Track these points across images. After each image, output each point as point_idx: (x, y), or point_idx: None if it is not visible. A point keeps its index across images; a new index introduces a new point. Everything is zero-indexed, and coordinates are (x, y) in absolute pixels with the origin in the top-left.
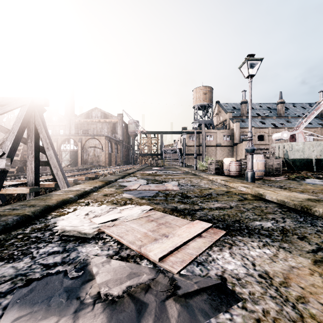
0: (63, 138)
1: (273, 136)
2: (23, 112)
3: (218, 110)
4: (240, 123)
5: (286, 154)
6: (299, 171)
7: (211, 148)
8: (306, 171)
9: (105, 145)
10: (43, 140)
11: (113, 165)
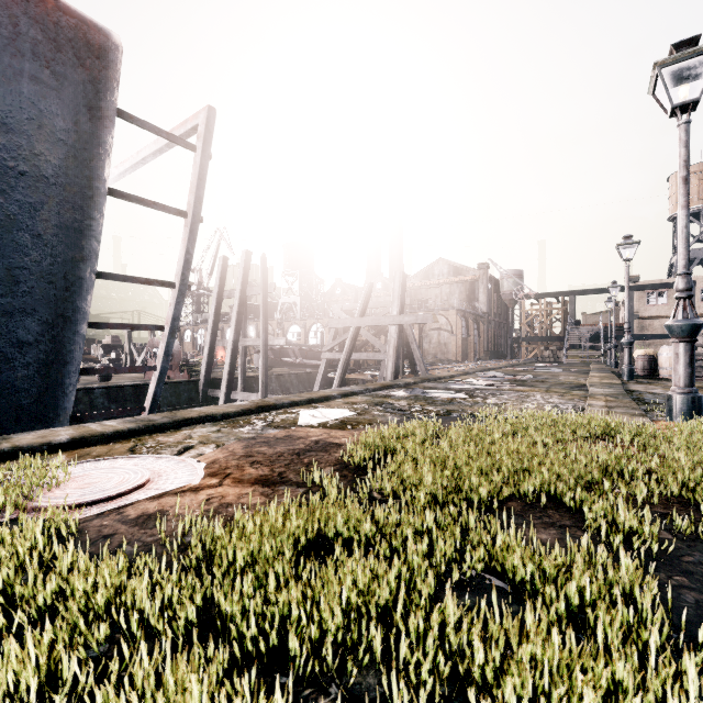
0: None
1: None
2: None
3: None
4: None
5: None
6: None
7: None
8: None
9: (456, 324)
10: (408, 336)
11: (471, 359)
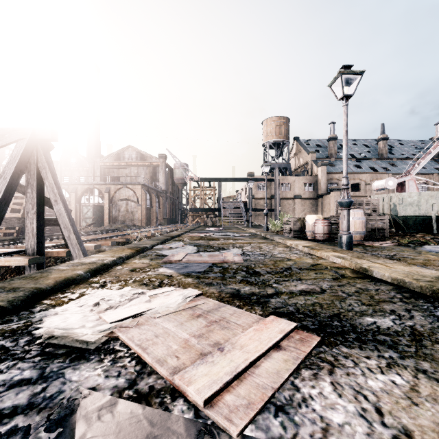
0: (85, 188)
1: (374, 184)
2: (20, 149)
3: (296, 149)
4: (328, 167)
5: (394, 210)
6: (413, 234)
7: (287, 201)
8: (422, 234)
9: (141, 197)
10: (49, 189)
11: (153, 224)
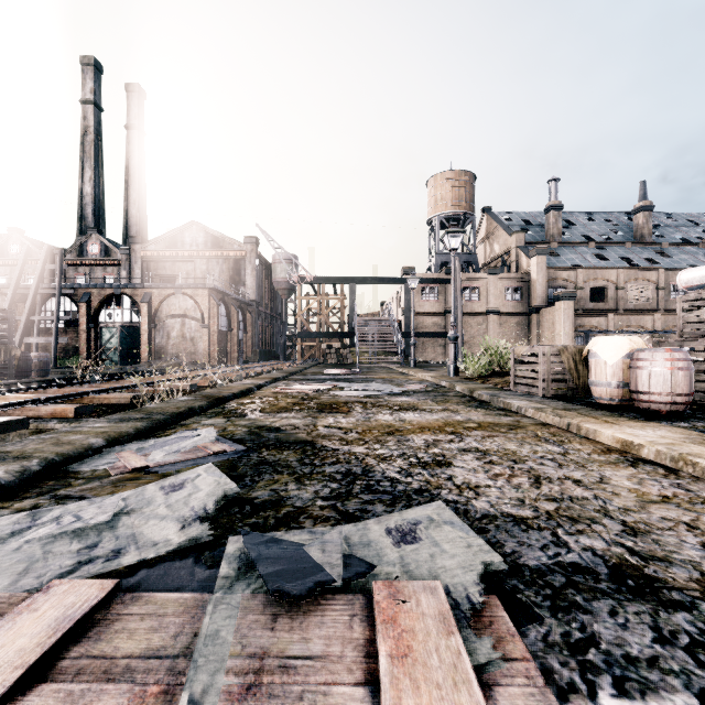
0: (105, 294)
1: (681, 276)
2: None
3: (488, 228)
4: (547, 259)
5: None
6: None
7: (474, 320)
8: None
9: (209, 310)
10: None
11: (233, 361)
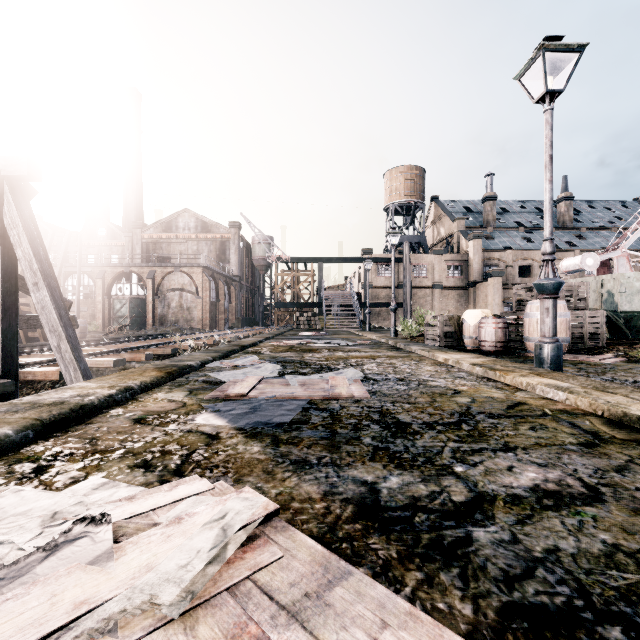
0: (117, 271)
1: (562, 263)
2: None
3: (435, 214)
4: (483, 242)
5: (610, 302)
6: None
7: (422, 292)
8: None
9: (203, 285)
10: (23, 264)
11: (221, 327)
